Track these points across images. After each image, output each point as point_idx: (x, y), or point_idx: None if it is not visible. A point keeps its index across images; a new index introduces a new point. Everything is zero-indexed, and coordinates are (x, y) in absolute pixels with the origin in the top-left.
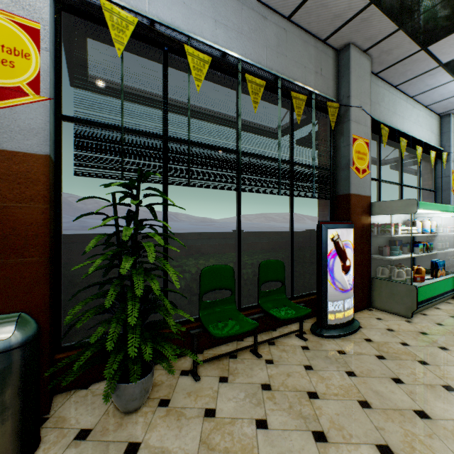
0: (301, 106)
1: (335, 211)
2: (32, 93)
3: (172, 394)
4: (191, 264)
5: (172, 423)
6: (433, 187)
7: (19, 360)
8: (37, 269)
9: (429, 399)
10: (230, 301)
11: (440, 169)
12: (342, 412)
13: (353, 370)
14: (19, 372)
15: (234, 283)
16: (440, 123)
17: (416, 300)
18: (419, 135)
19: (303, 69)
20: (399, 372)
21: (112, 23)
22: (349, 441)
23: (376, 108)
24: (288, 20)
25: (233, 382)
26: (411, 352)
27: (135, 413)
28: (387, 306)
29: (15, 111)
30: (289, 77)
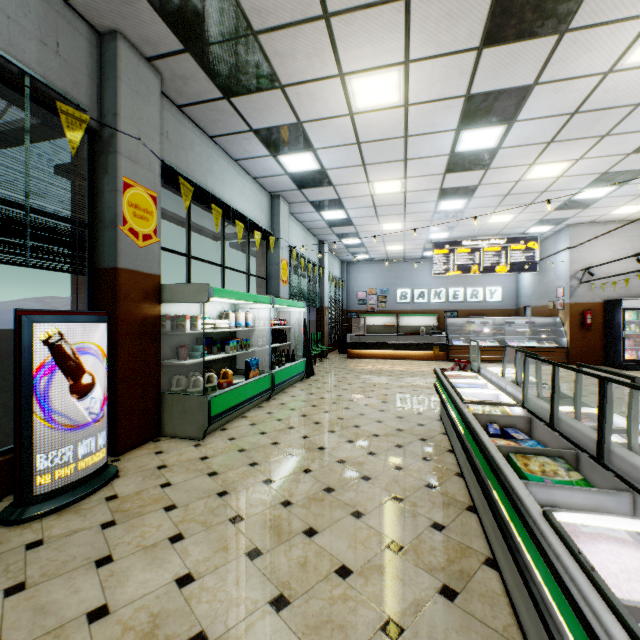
0: None
1: (98, 294)
2: None
3: None
4: None
5: None
6: (266, 275)
7: None
8: None
9: (134, 573)
10: None
11: (272, 255)
12: None
13: (29, 578)
14: None
15: None
16: (272, 204)
17: (209, 414)
18: (246, 210)
19: (3, 19)
20: (120, 542)
21: None
22: None
23: (181, 154)
24: None
25: None
26: (165, 497)
27: None
28: (180, 429)
29: None
30: None
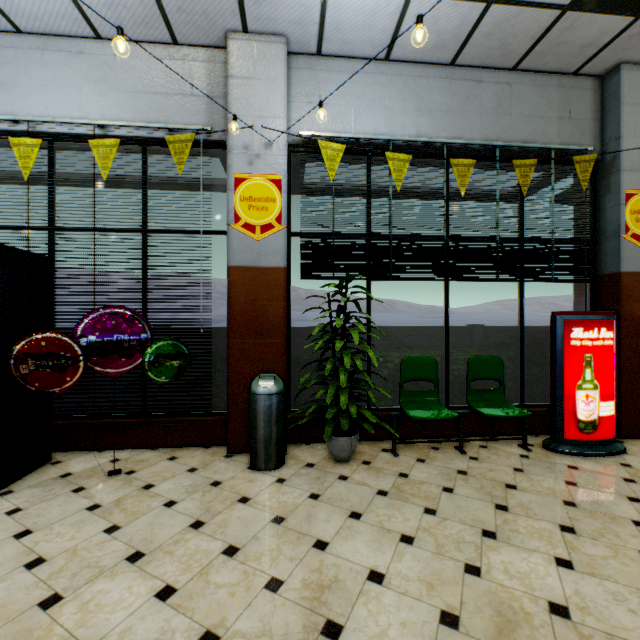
0: (527, 173)
1: (598, 297)
2: (277, 225)
3: (373, 460)
4: (394, 356)
5: (372, 473)
6: None
7: (276, 402)
8: (280, 348)
9: None
10: (432, 393)
11: None
12: (537, 502)
13: (576, 482)
14: (276, 410)
15: (437, 375)
16: None
17: None
18: None
19: (537, 122)
20: None
21: (326, 156)
22: (530, 516)
23: None
24: (513, 70)
25: (429, 464)
26: None
27: (344, 463)
28: None
29: (268, 239)
30: (514, 139)
